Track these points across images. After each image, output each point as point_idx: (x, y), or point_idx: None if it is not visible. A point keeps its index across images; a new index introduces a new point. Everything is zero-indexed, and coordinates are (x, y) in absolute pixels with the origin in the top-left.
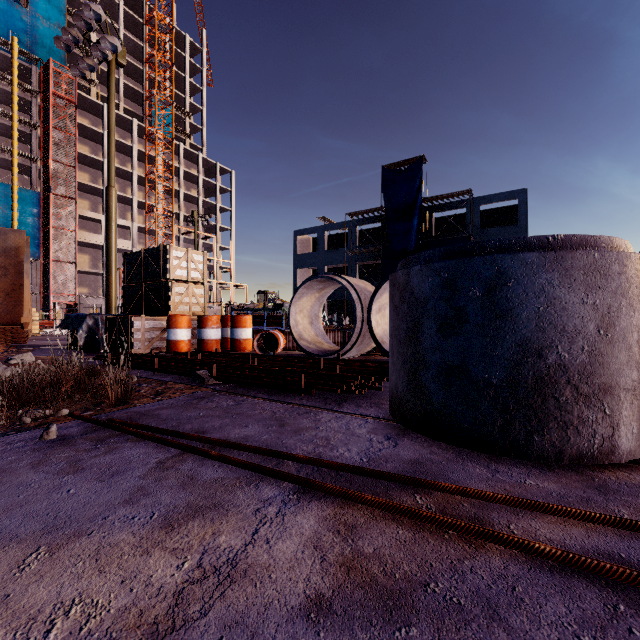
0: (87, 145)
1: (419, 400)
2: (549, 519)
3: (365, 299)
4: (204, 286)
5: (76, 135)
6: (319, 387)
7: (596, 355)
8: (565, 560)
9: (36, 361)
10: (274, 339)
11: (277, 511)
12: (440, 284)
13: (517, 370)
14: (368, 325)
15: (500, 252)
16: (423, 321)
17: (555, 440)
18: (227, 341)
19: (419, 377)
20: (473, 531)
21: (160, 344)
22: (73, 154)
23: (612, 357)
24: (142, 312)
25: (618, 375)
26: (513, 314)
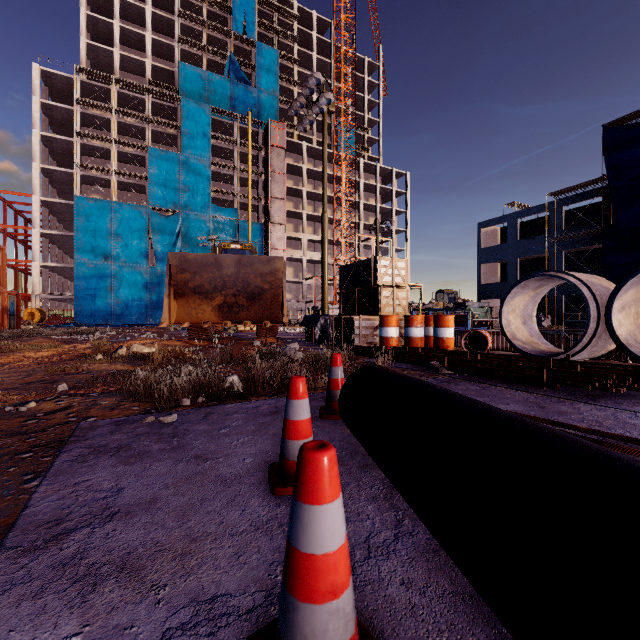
0: (291, 179)
1: None
2: None
3: (601, 296)
4: (405, 289)
5: (285, 173)
6: (564, 382)
7: None
8: None
9: (301, 349)
10: (479, 338)
11: None
12: None
13: None
14: (606, 325)
15: None
16: None
17: None
18: (428, 339)
19: None
20: None
21: (372, 340)
22: (283, 189)
23: None
24: (355, 313)
25: None
26: None
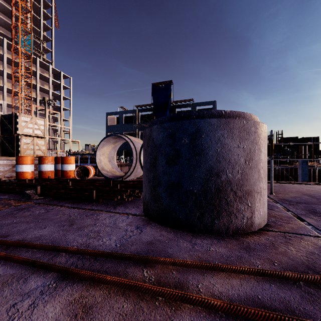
0: None
1: (156, 203)
2: (221, 275)
3: (138, 148)
4: (44, 139)
5: None
6: (104, 197)
7: (244, 175)
8: (228, 310)
9: None
10: (88, 170)
11: (31, 303)
12: (167, 136)
13: (207, 184)
14: (139, 162)
15: (198, 118)
16: (158, 157)
17: (225, 222)
18: (59, 172)
19: (156, 190)
20: (174, 296)
21: (11, 174)
22: None
23: (251, 176)
24: None
25: (254, 185)
26: (205, 153)
